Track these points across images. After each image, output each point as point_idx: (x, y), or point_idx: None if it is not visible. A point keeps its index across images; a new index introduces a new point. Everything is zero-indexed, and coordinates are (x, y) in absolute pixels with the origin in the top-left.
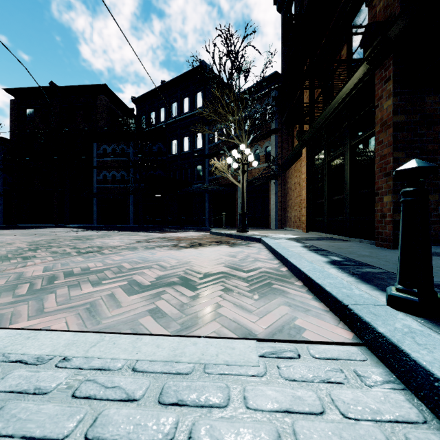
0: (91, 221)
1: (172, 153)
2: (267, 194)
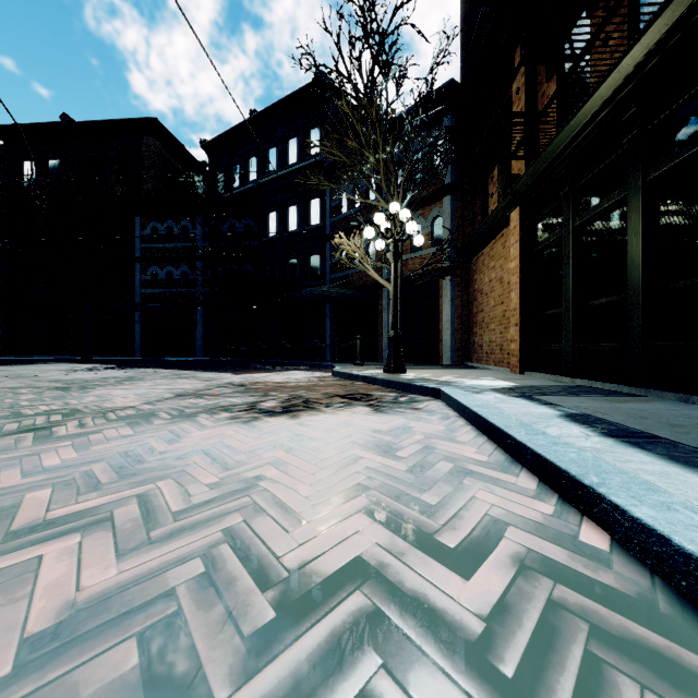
0: (131, 350)
1: (269, 235)
2: (435, 302)
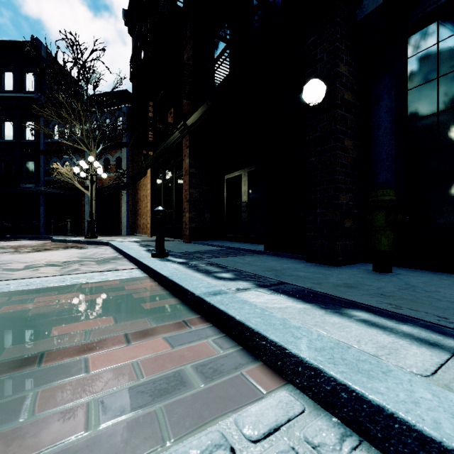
0: None
1: None
2: (118, 202)
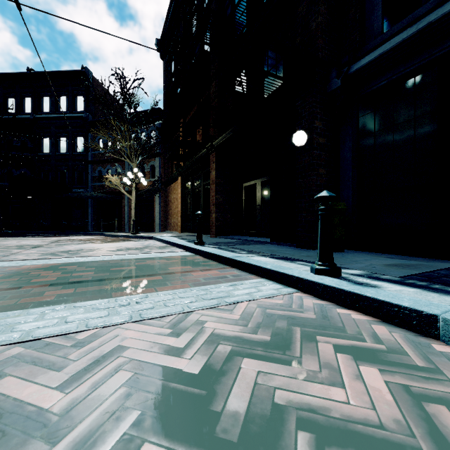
0: None
1: (43, 151)
2: (152, 203)
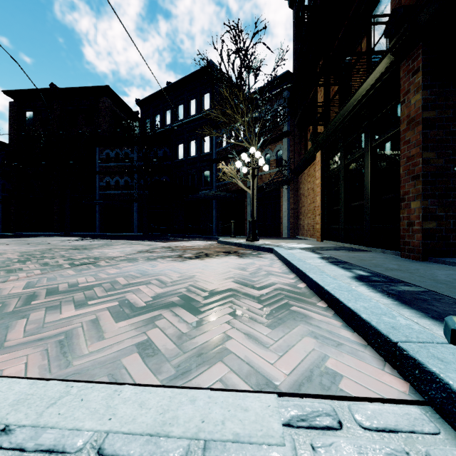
0: (93, 229)
1: (179, 158)
2: (278, 200)
